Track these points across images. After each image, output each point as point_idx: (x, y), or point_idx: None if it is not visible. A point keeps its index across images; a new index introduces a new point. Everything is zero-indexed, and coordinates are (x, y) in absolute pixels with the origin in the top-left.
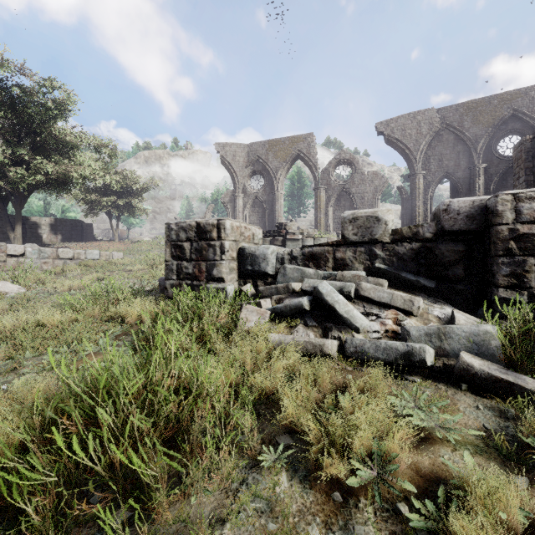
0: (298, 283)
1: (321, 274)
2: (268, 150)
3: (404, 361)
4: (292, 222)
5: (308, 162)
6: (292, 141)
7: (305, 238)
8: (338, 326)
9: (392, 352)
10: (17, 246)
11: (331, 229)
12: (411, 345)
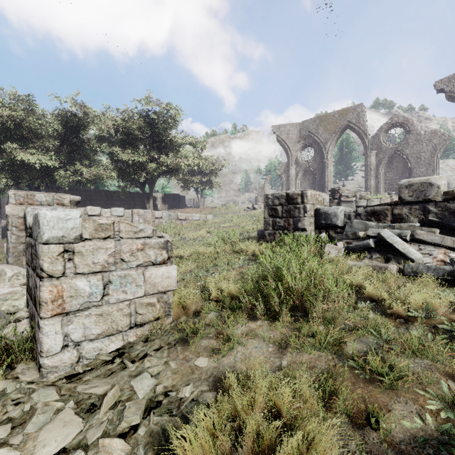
0: (363, 232)
1: (381, 225)
2: (318, 125)
3: (449, 276)
4: (345, 187)
5: (357, 130)
6: (341, 114)
7: (358, 200)
8: (397, 257)
9: (440, 271)
10: (159, 212)
11: (382, 190)
12: (454, 267)
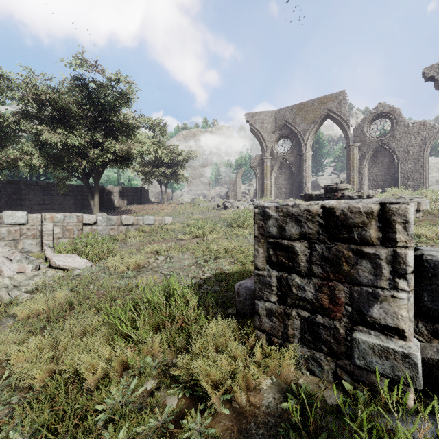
0: None
1: None
2: (296, 114)
3: None
4: (345, 184)
5: (338, 121)
6: (320, 102)
7: None
8: None
9: None
10: (91, 215)
11: (366, 187)
12: None
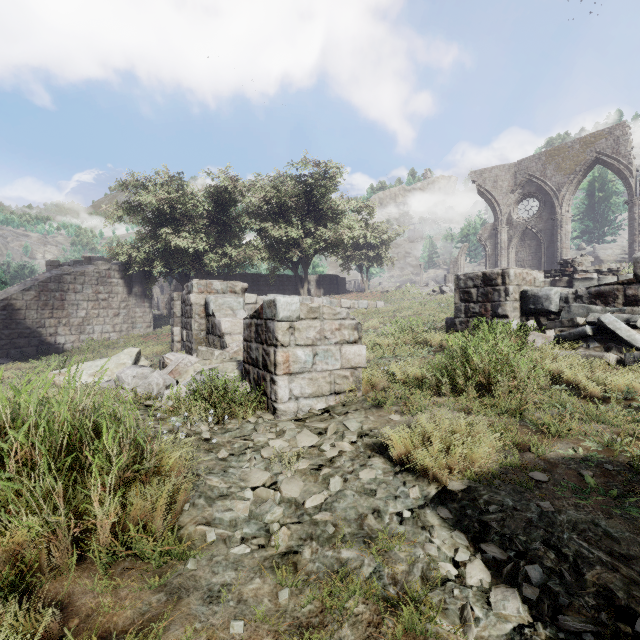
0: (583, 318)
1: (608, 310)
2: (545, 164)
3: None
4: (584, 257)
5: (614, 166)
6: (585, 143)
7: (602, 276)
8: (620, 346)
9: None
10: (319, 299)
11: None
12: None
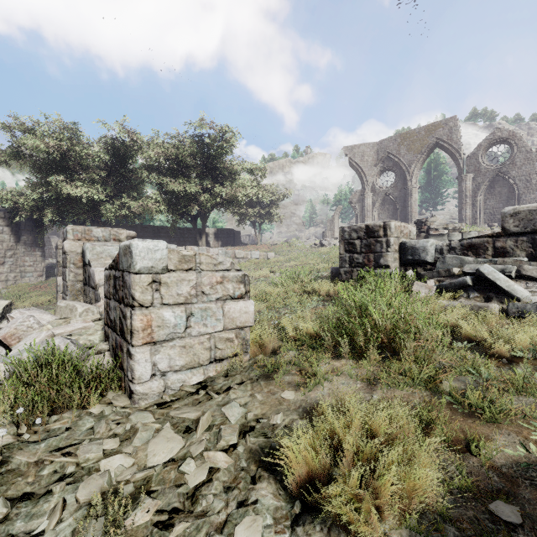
0: (458, 268)
1: (480, 261)
2: (400, 145)
3: None
4: (434, 218)
5: (448, 149)
6: (428, 130)
7: (451, 233)
8: (500, 296)
9: None
10: (215, 249)
11: (480, 221)
12: None
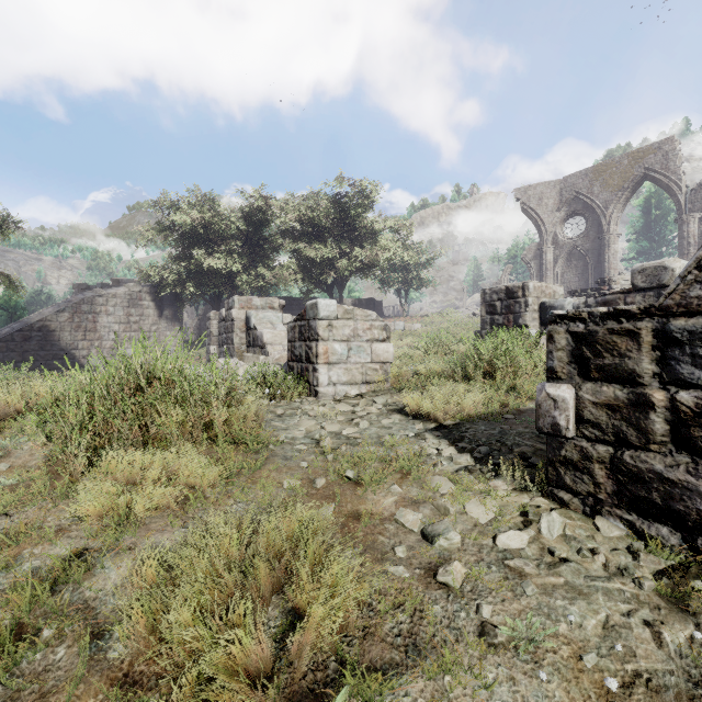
0: None
1: None
2: (592, 180)
3: None
4: (621, 276)
5: (663, 182)
6: (633, 158)
7: None
8: None
9: None
10: None
11: None
12: None
